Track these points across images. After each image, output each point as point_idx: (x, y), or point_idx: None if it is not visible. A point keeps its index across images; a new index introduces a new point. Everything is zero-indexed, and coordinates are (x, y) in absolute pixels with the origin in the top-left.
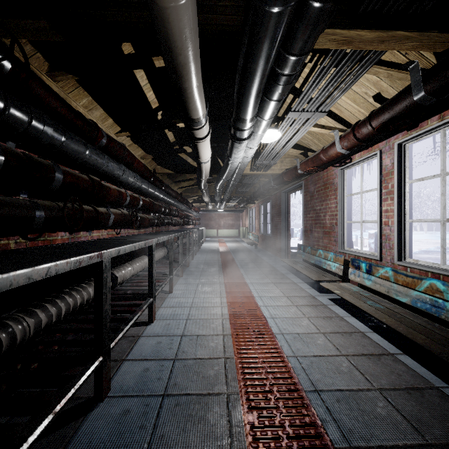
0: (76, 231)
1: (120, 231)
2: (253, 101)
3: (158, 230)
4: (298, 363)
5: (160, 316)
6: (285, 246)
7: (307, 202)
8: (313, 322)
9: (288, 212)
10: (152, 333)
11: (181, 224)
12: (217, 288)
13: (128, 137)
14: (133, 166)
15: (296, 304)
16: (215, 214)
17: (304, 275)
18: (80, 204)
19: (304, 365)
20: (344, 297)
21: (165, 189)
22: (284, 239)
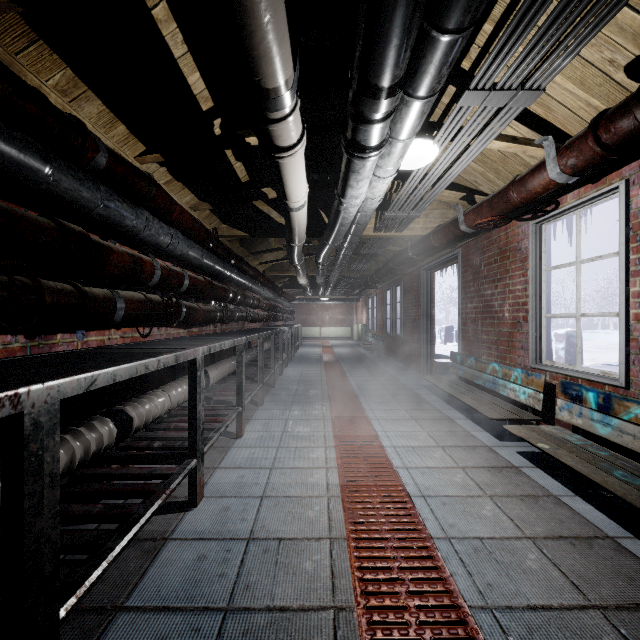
0: (46, 332)
1: (150, 331)
2: (404, 21)
3: (224, 329)
4: (500, 632)
5: (213, 489)
6: (426, 354)
7: (468, 283)
8: (503, 508)
9: (431, 300)
10: (192, 532)
11: (263, 319)
12: (318, 429)
13: (162, 167)
14: (172, 218)
15: (462, 464)
16: (316, 304)
17: (463, 404)
18: (33, 278)
19: (514, 639)
20: (561, 458)
21: (237, 264)
22: (425, 343)
